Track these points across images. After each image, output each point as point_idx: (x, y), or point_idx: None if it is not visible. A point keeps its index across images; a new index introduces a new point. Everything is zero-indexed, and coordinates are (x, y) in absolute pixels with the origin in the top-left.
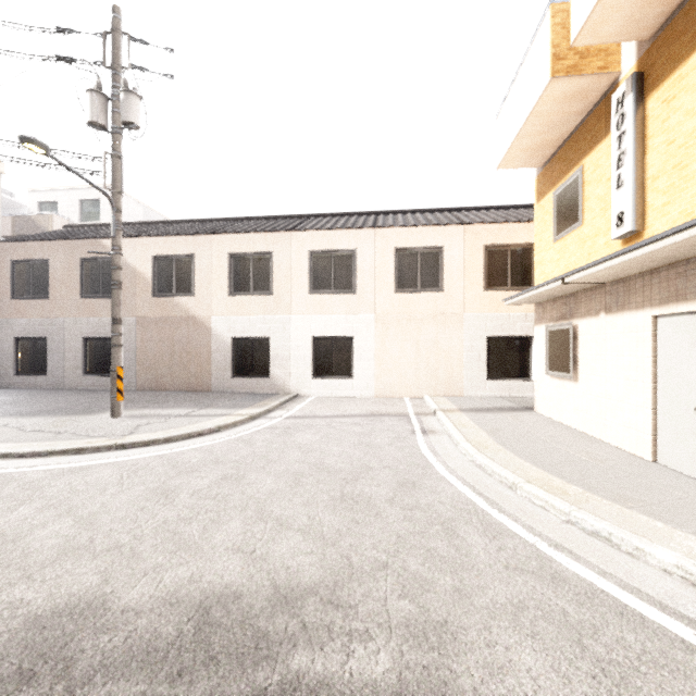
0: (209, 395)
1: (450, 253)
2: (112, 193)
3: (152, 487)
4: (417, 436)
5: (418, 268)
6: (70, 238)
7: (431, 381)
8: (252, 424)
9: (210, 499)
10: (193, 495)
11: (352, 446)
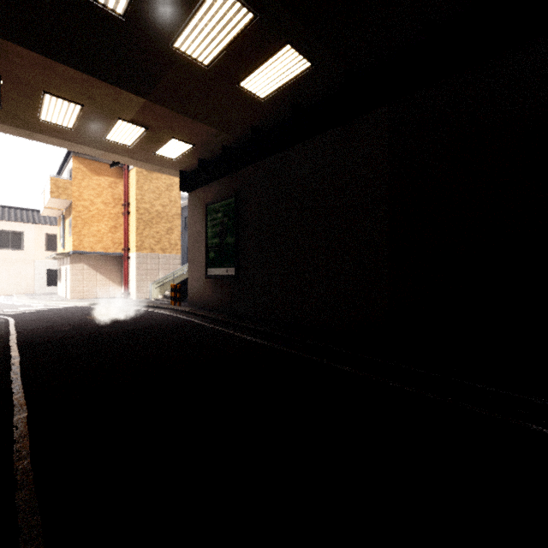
0: None
1: (28, 235)
2: None
3: None
4: (0, 301)
5: (10, 239)
6: None
7: (17, 288)
8: None
9: None
10: None
11: None
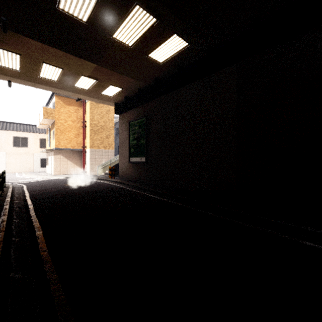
0: None
1: (30, 139)
2: None
3: None
4: (16, 175)
5: (20, 141)
6: None
7: (24, 168)
8: None
9: None
10: None
11: None
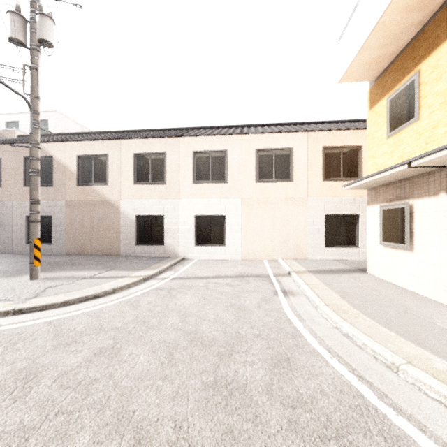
0: (118, 258)
1: (298, 153)
2: (30, 97)
3: (18, 368)
4: (279, 298)
5: (273, 164)
6: (16, 142)
7: (283, 248)
8: (144, 285)
9: (71, 388)
10: (55, 381)
11: (225, 309)
